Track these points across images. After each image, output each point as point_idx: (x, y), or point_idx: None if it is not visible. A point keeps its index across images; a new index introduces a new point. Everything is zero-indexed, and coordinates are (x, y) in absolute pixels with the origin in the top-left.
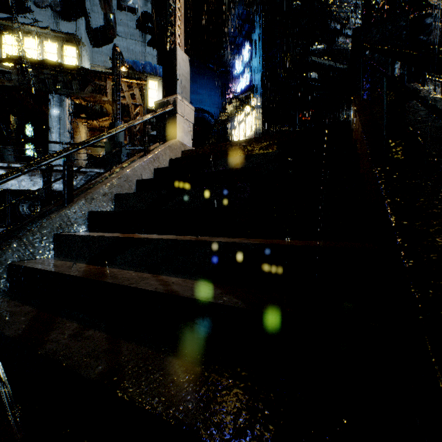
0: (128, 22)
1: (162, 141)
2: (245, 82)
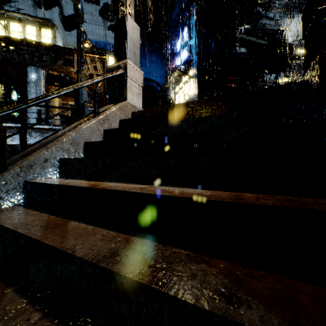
0: (92, 11)
1: (114, 103)
2: (184, 57)
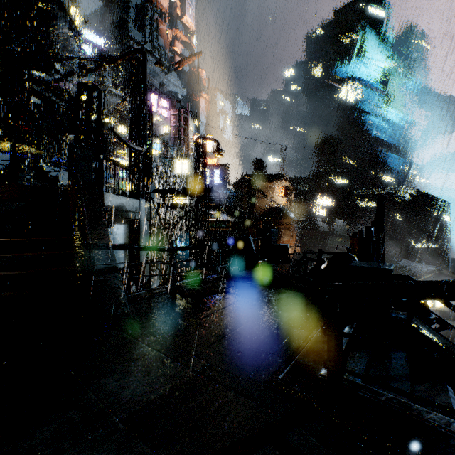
0: None
1: None
2: None
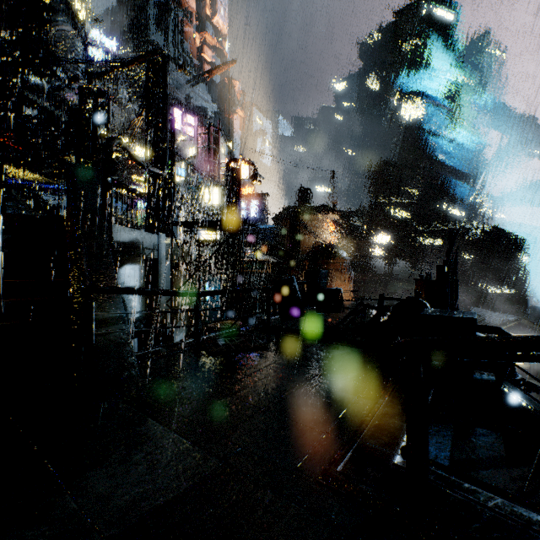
0: None
1: None
2: None
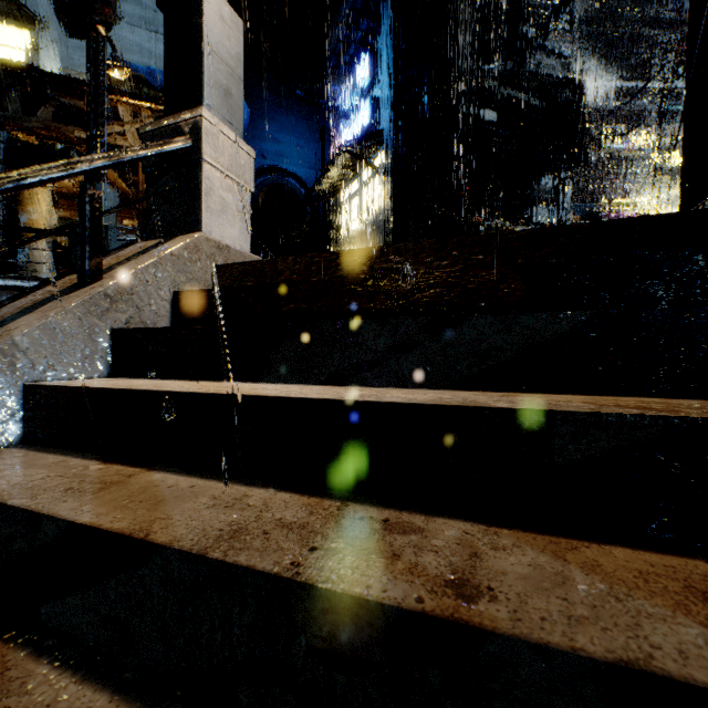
0: None
1: (162, 237)
2: (362, 124)
